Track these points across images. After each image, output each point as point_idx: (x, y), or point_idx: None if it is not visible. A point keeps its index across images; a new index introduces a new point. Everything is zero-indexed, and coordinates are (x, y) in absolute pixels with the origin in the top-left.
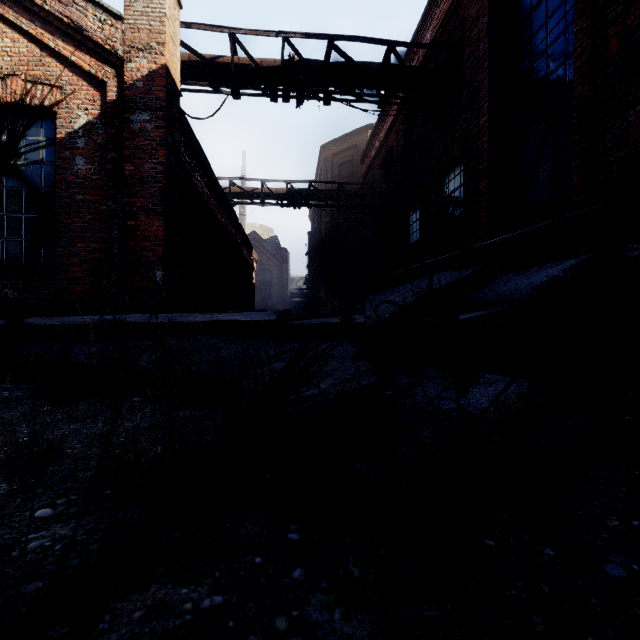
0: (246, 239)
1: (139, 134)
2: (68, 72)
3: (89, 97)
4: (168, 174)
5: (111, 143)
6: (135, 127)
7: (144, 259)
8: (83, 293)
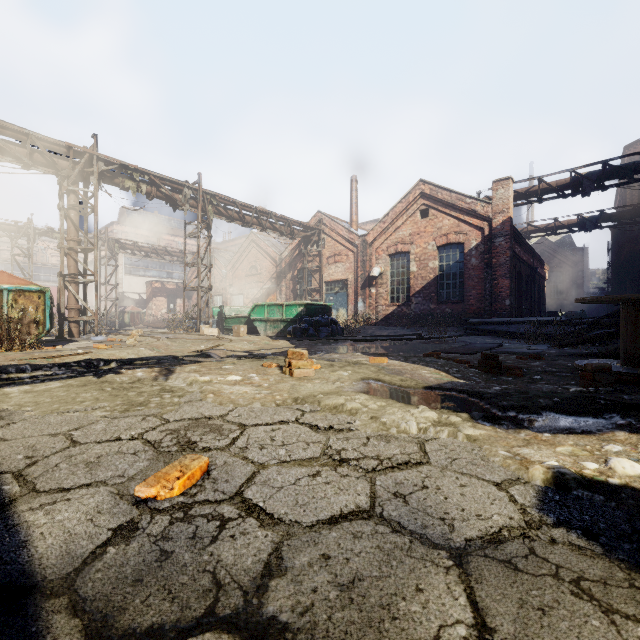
0: (539, 260)
1: (498, 247)
2: (468, 227)
3: (476, 235)
4: (510, 260)
5: (486, 251)
6: (497, 244)
7: (500, 296)
8: (474, 310)
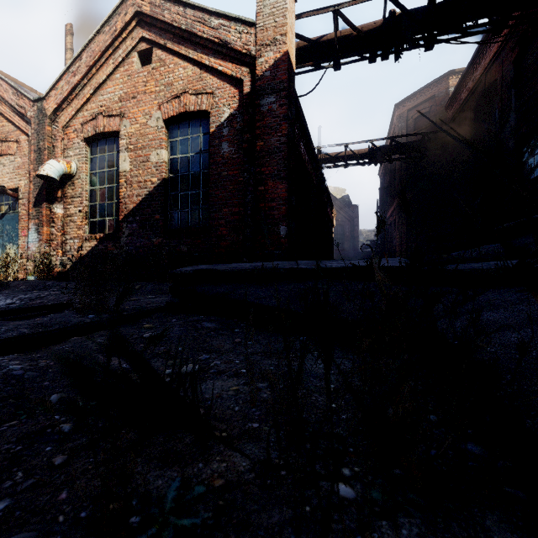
0: (329, 198)
1: (267, 114)
2: (217, 80)
3: (231, 95)
4: (288, 143)
5: (246, 127)
6: (264, 109)
7: (271, 217)
8: (227, 247)
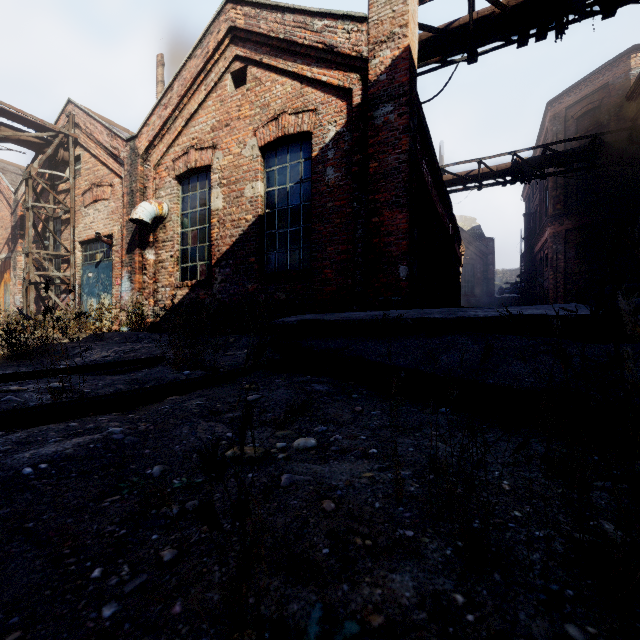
0: (457, 230)
1: (382, 128)
2: (320, 94)
3: (337, 110)
4: (410, 162)
5: (356, 146)
6: (378, 122)
7: (387, 255)
8: (332, 293)
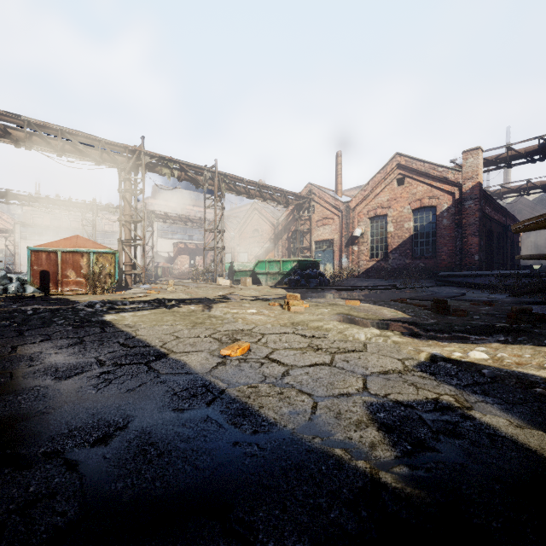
0: (513, 218)
1: (468, 209)
2: (440, 192)
3: (448, 199)
4: (479, 220)
5: (456, 213)
6: (466, 207)
7: (470, 252)
8: (446, 264)
